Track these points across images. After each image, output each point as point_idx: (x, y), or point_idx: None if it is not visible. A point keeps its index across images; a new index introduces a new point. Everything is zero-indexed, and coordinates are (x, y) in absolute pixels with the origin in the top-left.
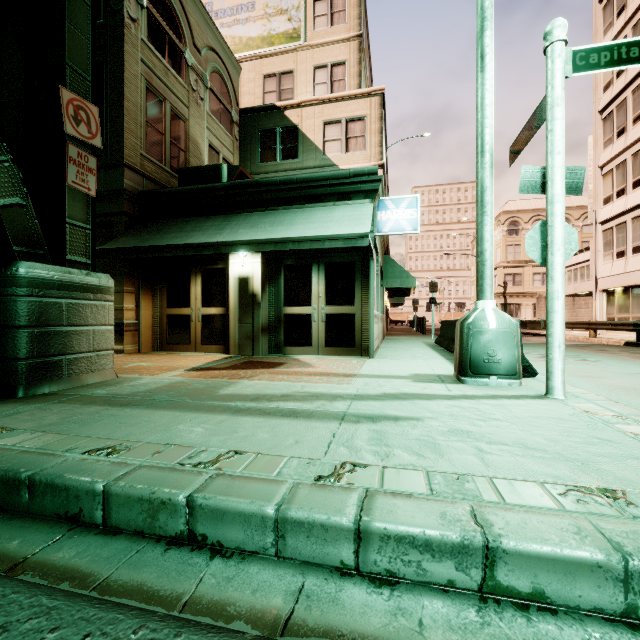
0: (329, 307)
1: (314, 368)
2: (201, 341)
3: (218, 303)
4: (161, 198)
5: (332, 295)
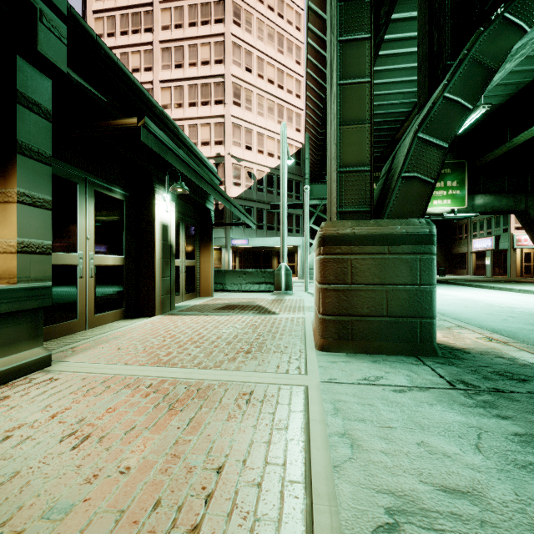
0: (187, 260)
1: (257, 301)
2: (95, 309)
3: (116, 249)
4: (97, 46)
5: (188, 251)
